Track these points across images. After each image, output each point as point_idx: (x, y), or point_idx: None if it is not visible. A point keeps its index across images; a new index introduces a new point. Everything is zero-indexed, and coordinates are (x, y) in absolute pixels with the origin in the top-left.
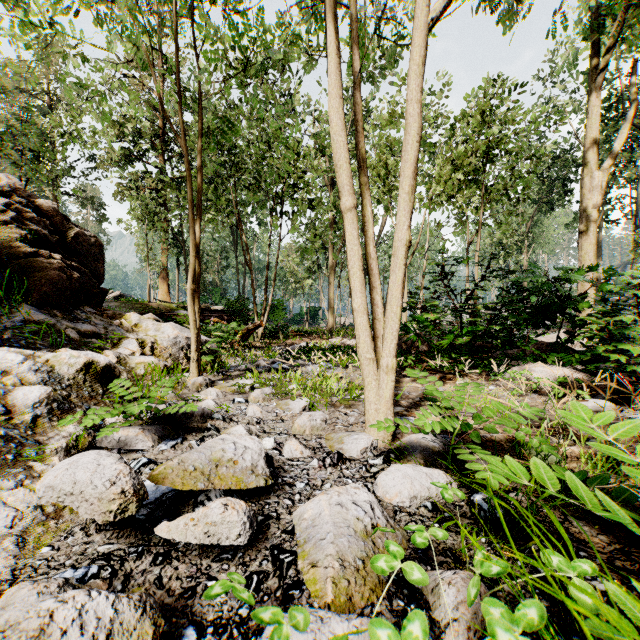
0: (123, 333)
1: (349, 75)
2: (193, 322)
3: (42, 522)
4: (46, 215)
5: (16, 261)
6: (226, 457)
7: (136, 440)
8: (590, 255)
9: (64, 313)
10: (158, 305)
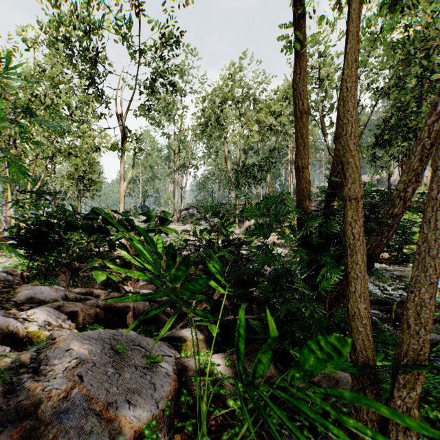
0: None
1: None
2: None
3: None
4: None
5: None
6: None
7: None
8: (121, 210)
9: None
10: None
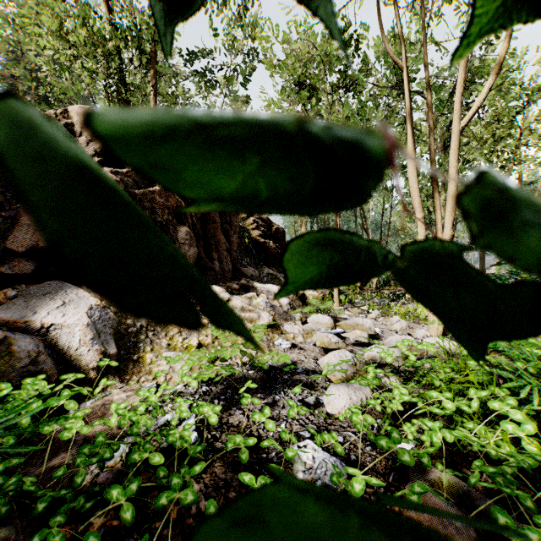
0: None
1: None
2: None
3: (305, 334)
4: (264, 221)
5: (258, 246)
6: (359, 323)
7: None
8: None
9: (276, 269)
10: None
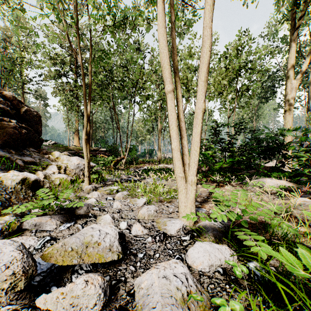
0: (49, 162)
1: (168, 34)
2: (86, 156)
3: None
4: (9, 100)
5: None
6: (93, 240)
7: (46, 224)
8: (289, 122)
9: (17, 151)
10: (73, 148)
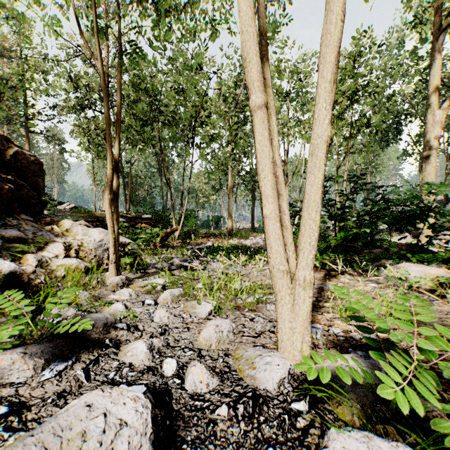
0: (52, 237)
1: None
2: (111, 228)
3: None
4: None
5: None
6: None
7: (10, 370)
8: (431, 175)
9: None
10: (101, 214)
